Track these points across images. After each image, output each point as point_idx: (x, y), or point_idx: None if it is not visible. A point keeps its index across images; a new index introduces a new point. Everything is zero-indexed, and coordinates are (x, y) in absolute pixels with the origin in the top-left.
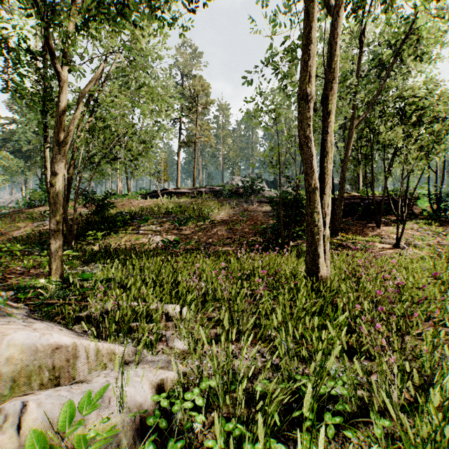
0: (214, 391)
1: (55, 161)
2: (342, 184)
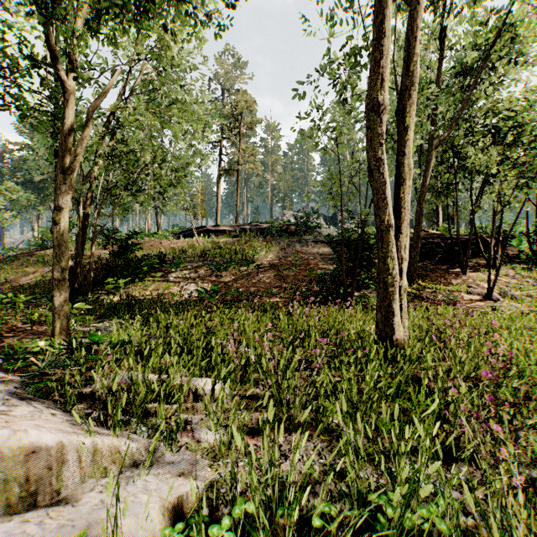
0: (253, 513)
1: (59, 192)
2: (419, 219)
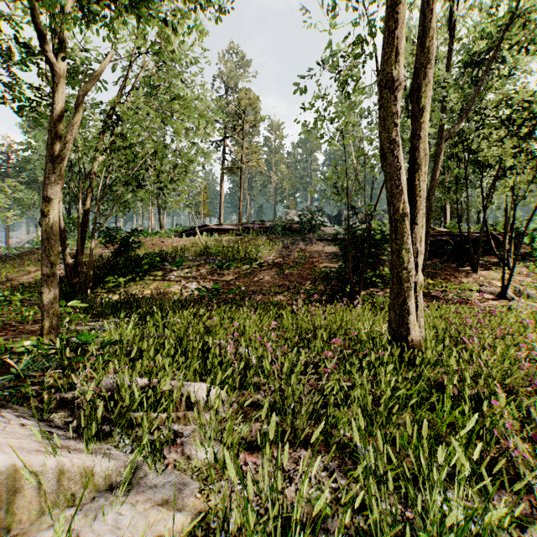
0: None
1: (48, 182)
2: (428, 215)
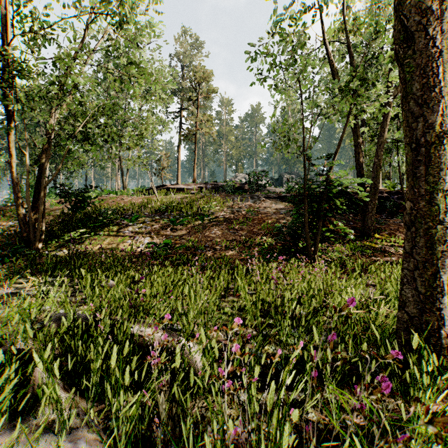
0: None
1: None
2: (377, 171)
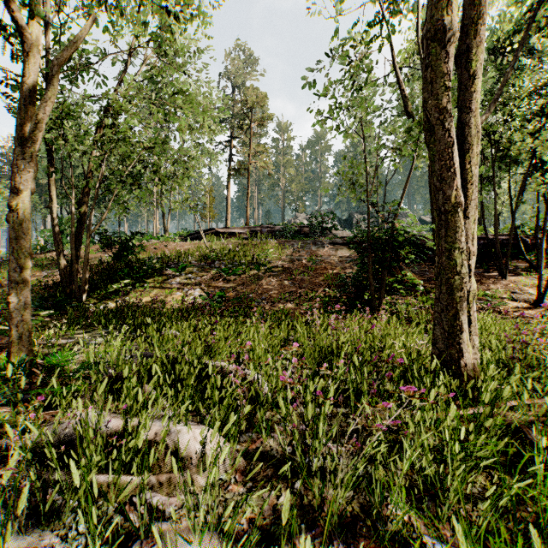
0: None
1: (16, 170)
2: None
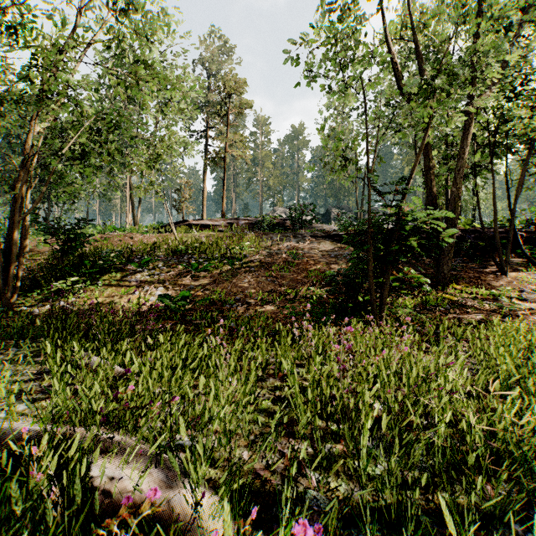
0: None
1: None
2: (455, 204)
